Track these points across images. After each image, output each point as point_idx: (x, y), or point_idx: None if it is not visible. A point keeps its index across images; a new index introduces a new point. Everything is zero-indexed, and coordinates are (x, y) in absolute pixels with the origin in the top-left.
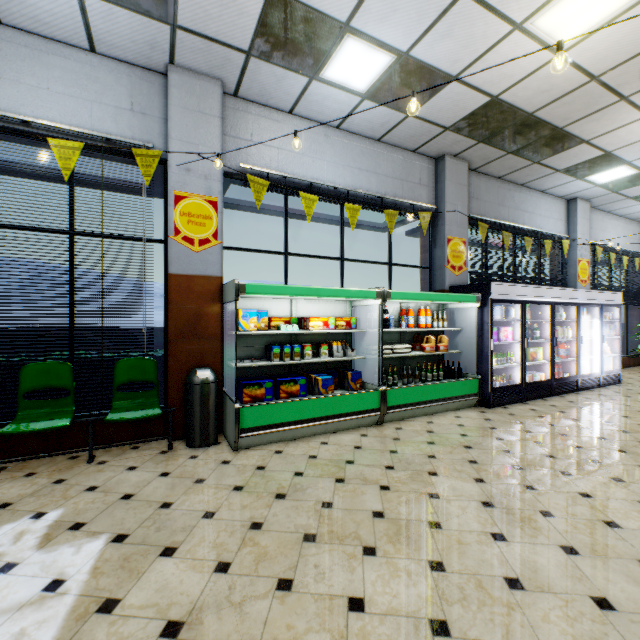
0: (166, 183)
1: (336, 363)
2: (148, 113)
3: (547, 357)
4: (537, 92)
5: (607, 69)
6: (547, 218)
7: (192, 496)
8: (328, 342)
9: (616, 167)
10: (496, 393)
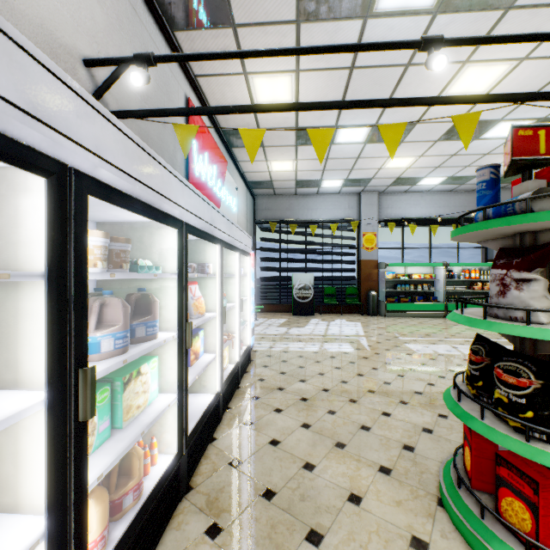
0: (358, 229)
1: (425, 293)
2: (353, 207)
3: None
4: None
5: None
6: None
7: (375, 321)
8: (421, 284)
9: None
10: None
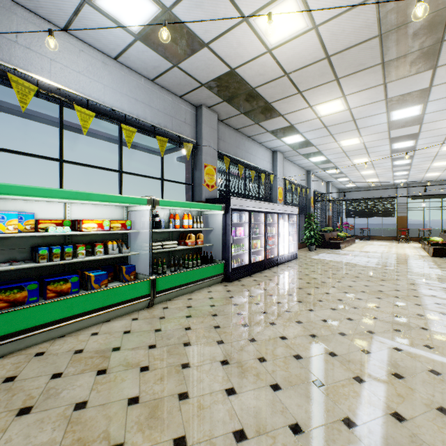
0: None
1: (113, 259)
2: None
3: (263, 246)
4: (257, 74)
5: (293, 70)
6: (263, 160)
7: None
8: (104, 241)
9: (295, 135)
10: (234, 271)
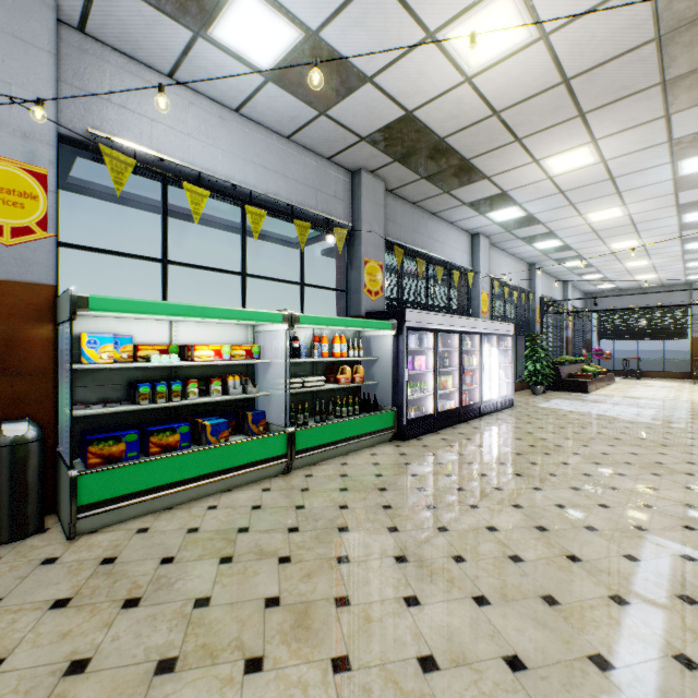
0: None
1: (234, 402)
2: None
3: (456, 385)
4: (448, 116)
5: (506, 106)
6: (455, 250)
7: None
8: (223, 376)
9: (510, 207)
10: (411, 425)
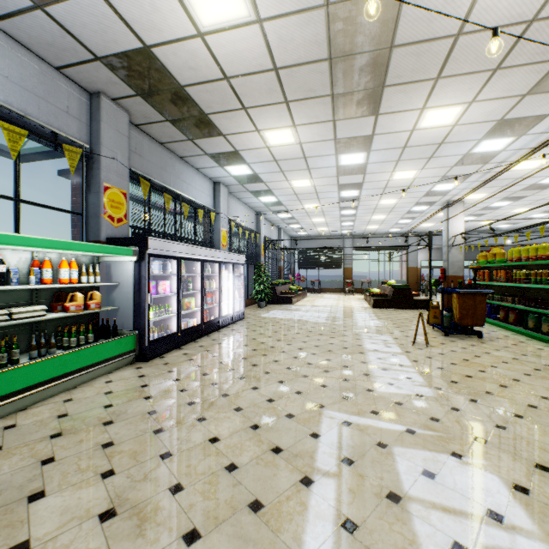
0: None
1: None
2: None
3: (199, 305)
4: (186, 65)
5: (234, 74)
6: (201, 192)
7: None
8: None
9: (242, 165)
10: (154, 345)
